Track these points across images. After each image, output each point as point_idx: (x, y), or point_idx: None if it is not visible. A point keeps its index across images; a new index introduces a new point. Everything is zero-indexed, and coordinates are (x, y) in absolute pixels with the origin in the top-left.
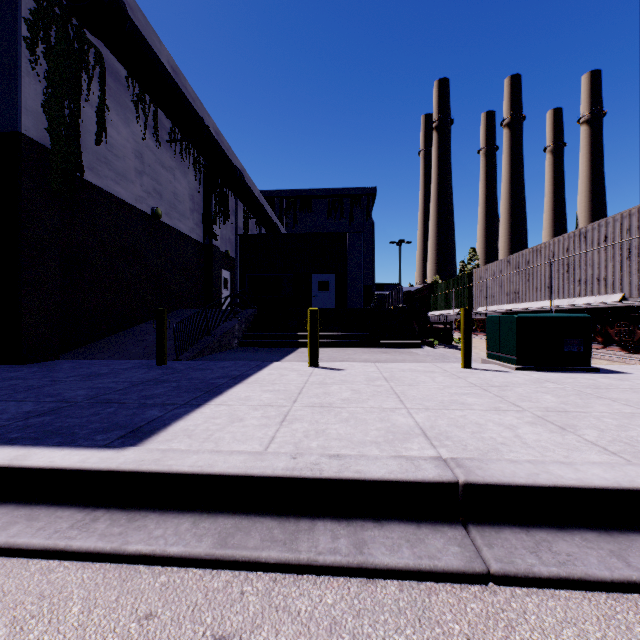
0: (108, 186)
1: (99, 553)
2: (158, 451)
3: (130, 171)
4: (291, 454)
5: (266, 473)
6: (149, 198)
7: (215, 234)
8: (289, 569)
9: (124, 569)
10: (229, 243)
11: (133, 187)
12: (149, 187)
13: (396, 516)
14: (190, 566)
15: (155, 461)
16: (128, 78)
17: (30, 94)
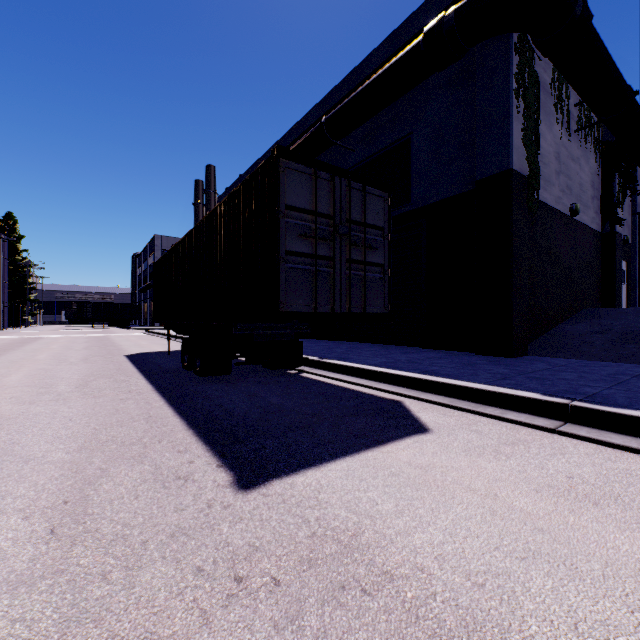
0: (539, 195)
1: None
2: None
3: (551, 175)
4: None
5: None
6: (562, 196)
7: (619, 219)
8: None
9: None
10: (625, 226)
11: (553, 190)
12: (562, 185)
13: None
14: None
15: None
16: (551, 84)
17: (515, 135)
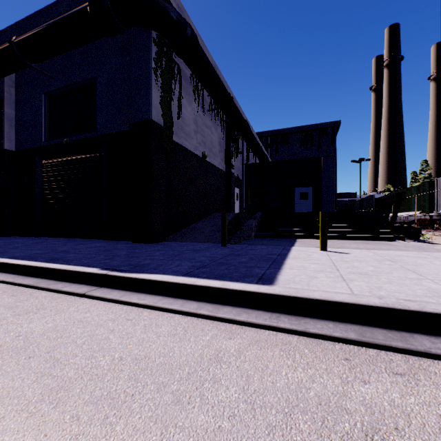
0: (182, 142)
1: (296, 330)
2: (291, 288)
3: (191, 132)
4: (375, 296)
5: (370, 304)
6: (200, 147)
7: (232, 165)
8: (412, 353)
9: (312, 339)
10: (238, 170)
11: (193, 141)
12: (200, 140)
13: None
14: (348, 343)
15: (296, 292)
16: (191, 77)
17: (155, 98)
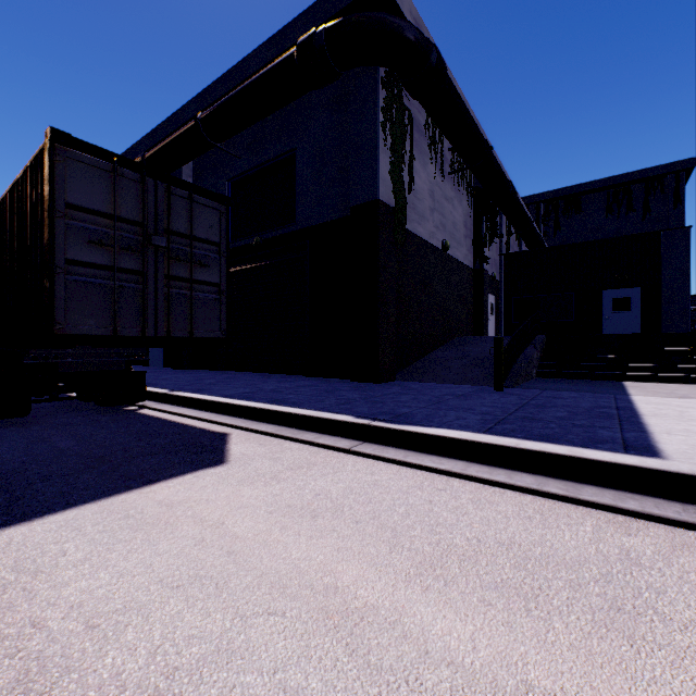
0: (414, 228)
1: None
2: None
3: (426, 211)
4: None
5: None
6: (437, 232)
7: (486, 257)
8: None
9: None
10: (494, 265)
11: (428, 225)
12: (437, 222)
13: None
14: None
15: None
16: (425, 126)
17: (383, 167)
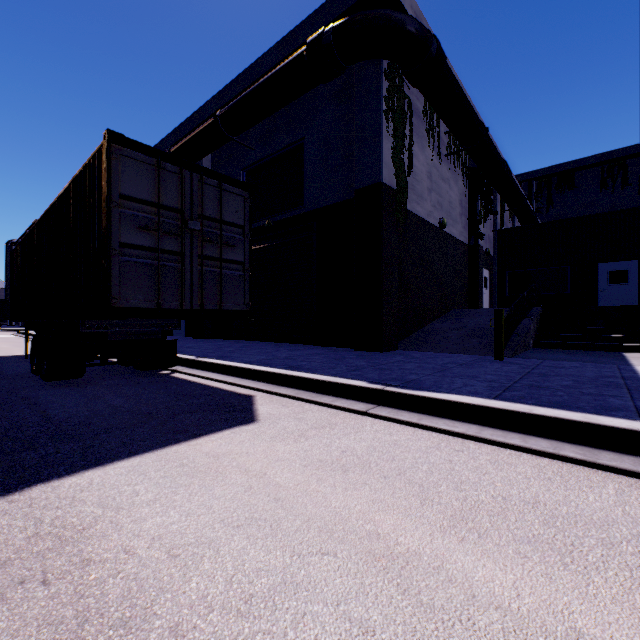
0: (413, 208)
1: None
2: None
3: (424, 191)
4: None
5: None
6: (434, 211)
7: (481, 234)
8: None
9: None
10: (488, 241)
11: (425, 204)
12: (434, 201)
13: None
14: None
15: None
16: (423, 112)
17: (385, 152)
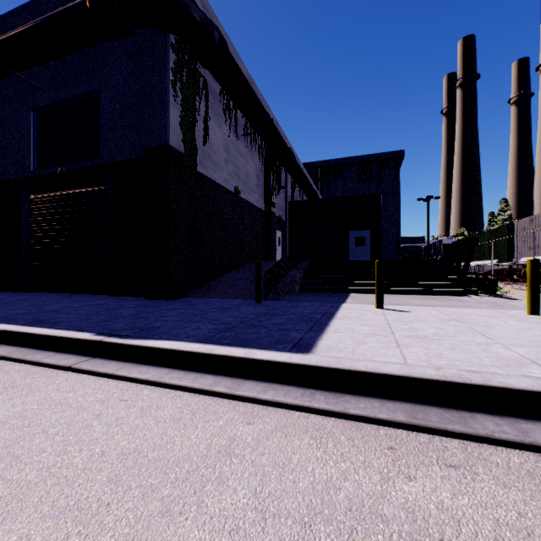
0: (209, 174)
1: (332, 412)
2: (331, 357)
3: (221, 161)
4: (432, 367)
5: (425, 377)
6: (232, 179)
7: (273, 203)
8: (471, 438)
9: (351, 423)
10: (281, 209)
11: (223, 173)
12: (232, 171)
13: (540, 418)
14: (395, 427)
15: (336, 362)
16: (220, 93)
17: (173, 118)
